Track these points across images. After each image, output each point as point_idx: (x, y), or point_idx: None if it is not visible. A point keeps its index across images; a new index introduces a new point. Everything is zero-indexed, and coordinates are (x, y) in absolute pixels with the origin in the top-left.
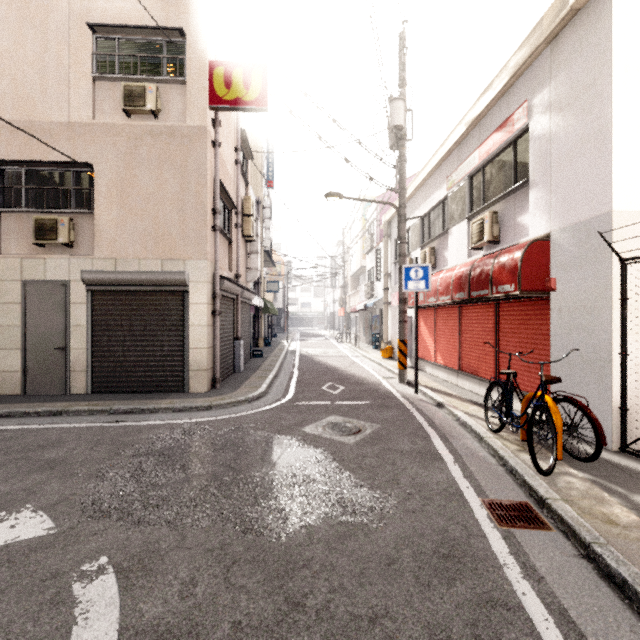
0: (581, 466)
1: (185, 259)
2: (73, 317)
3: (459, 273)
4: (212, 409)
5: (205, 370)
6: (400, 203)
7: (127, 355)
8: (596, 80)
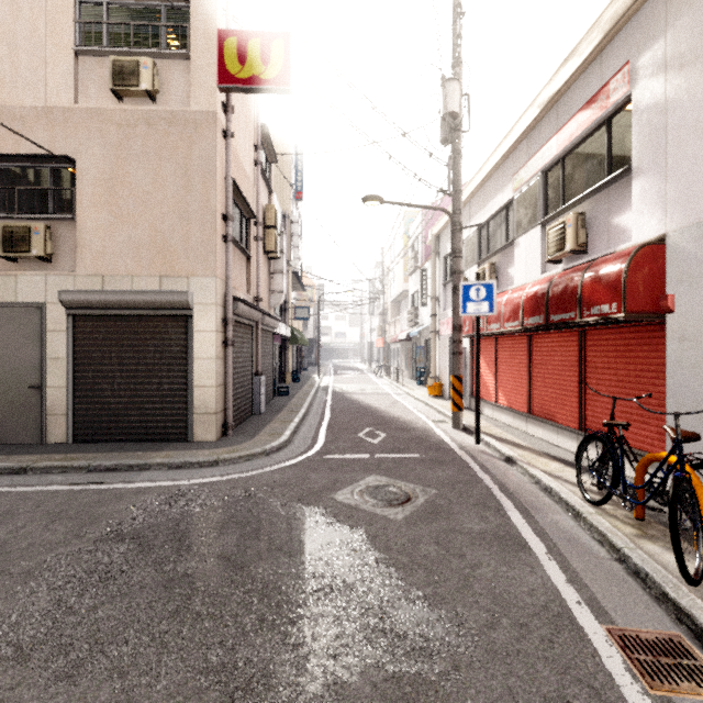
0: None
1: (189, 276)
2: (51, 348)
3: (532, 292)
4: (219, 465)
5: (214, 414)
6: (454, 208)
7: (117, 395)
8: None
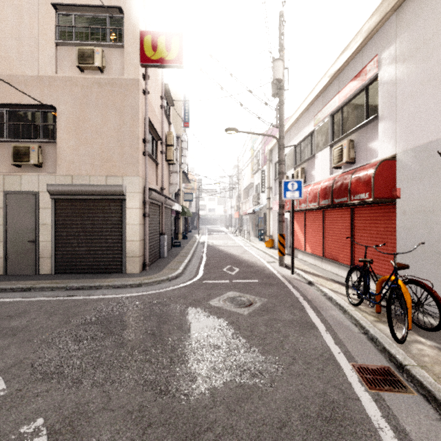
0: (427, 335)
1: (123, 176)
2: (41, 218)
3: (324, 186)
4: (142, 286)
5: (138, 257)
6: (280, 135)
7: (81, 246)
8: (434, 35)
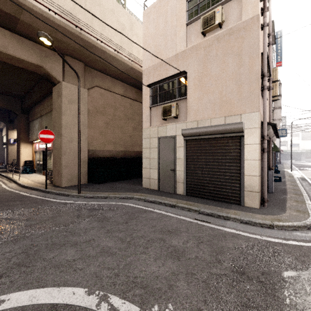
0: None
1: (241, 114)
2: (177, 154)
3: None
4: (274, 228)
5: (257, 192)
6: None
7: (204, 176)
8: None
